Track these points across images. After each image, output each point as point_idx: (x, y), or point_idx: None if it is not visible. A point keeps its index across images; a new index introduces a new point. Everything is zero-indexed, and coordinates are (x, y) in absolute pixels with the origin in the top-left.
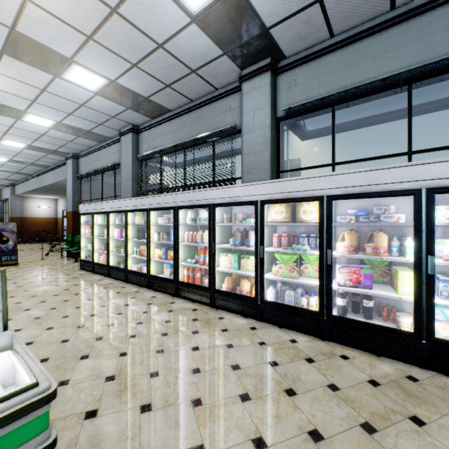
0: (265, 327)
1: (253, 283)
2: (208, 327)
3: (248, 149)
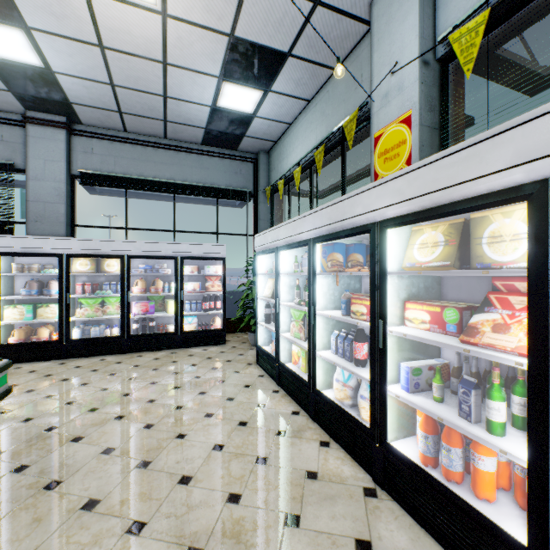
0: (74, 360)
1: (51, 331)
2: (11, 375)
3: (36, 197)
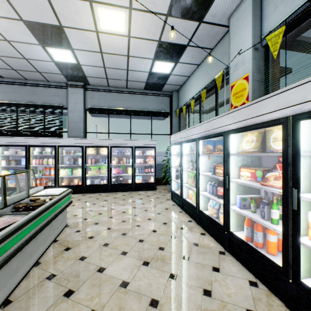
0: (88, 194)
1: (78, 181)
2: None
3: (71, 120)
